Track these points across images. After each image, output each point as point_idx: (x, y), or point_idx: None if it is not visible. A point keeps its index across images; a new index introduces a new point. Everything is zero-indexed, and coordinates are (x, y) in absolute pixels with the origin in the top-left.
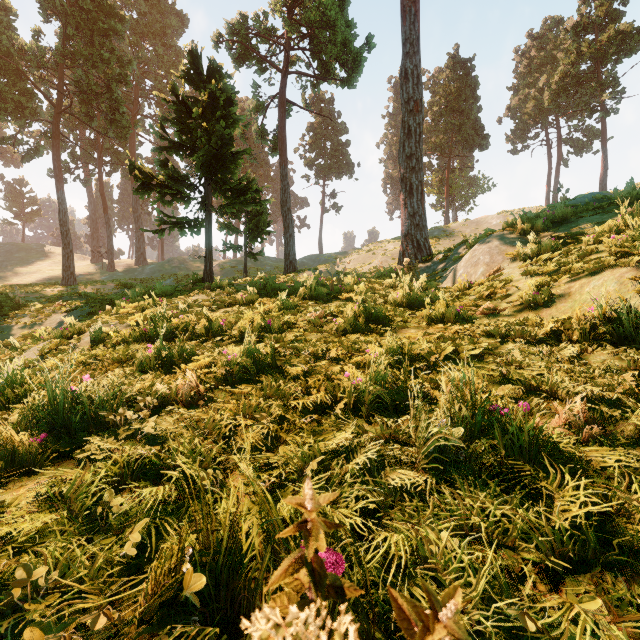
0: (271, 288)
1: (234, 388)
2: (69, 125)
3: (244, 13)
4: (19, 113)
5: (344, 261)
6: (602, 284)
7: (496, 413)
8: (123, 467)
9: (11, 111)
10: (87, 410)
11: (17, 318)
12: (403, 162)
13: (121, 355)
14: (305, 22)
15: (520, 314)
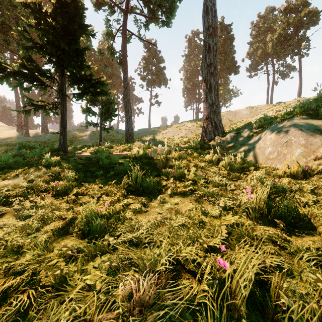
0: (103, 164)
1: None
2: None
3: None
4: None
5: (163, 133)
6: None
7: None
8: None
9: None
10: None
11: None
12: (205, 69)
13: None
14: None
15: None
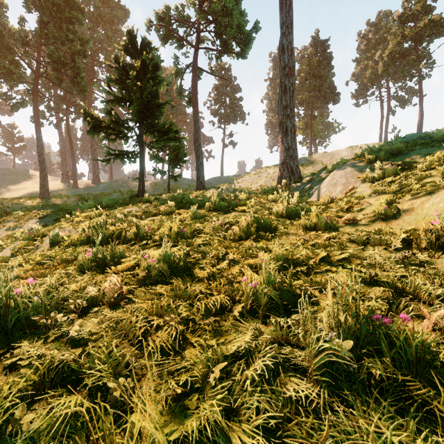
0: (186, 202)
1: (152, 288)
2: (45, 86)
3: (168, 5)
4: (9, 77)
5: (238, 181)
6: (440, 201)
7: (378, 323)
8: (46, 371)
9: (3, 75)
10: (23, 313)
11: (4, 223)
12: (281, 111)
13: (68, 256)
14: (211, 11)
15: (374, 224)
